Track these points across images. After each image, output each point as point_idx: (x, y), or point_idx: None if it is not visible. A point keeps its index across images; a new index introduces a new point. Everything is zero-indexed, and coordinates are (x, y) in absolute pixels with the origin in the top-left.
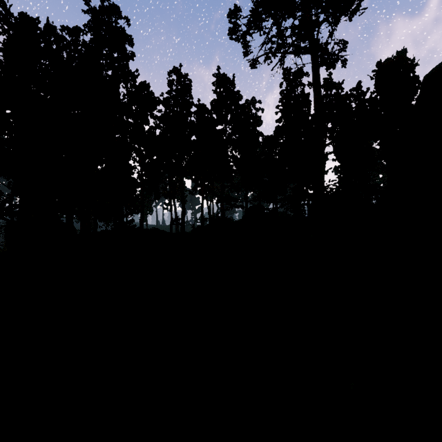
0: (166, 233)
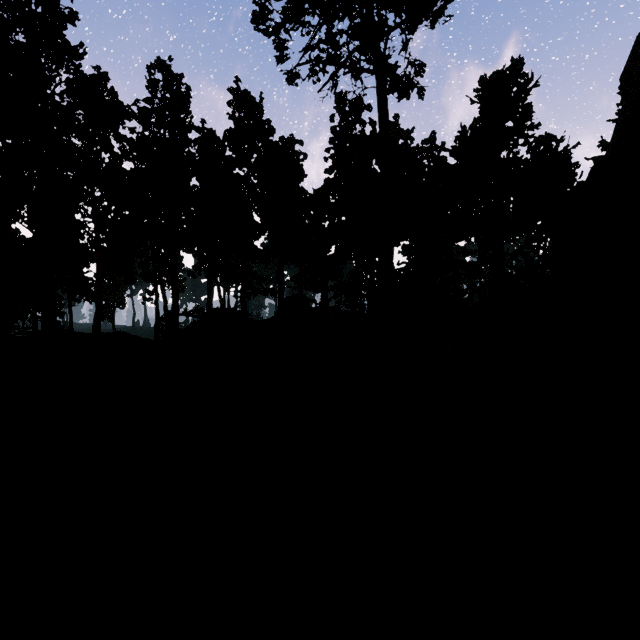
0: (141, 341)
